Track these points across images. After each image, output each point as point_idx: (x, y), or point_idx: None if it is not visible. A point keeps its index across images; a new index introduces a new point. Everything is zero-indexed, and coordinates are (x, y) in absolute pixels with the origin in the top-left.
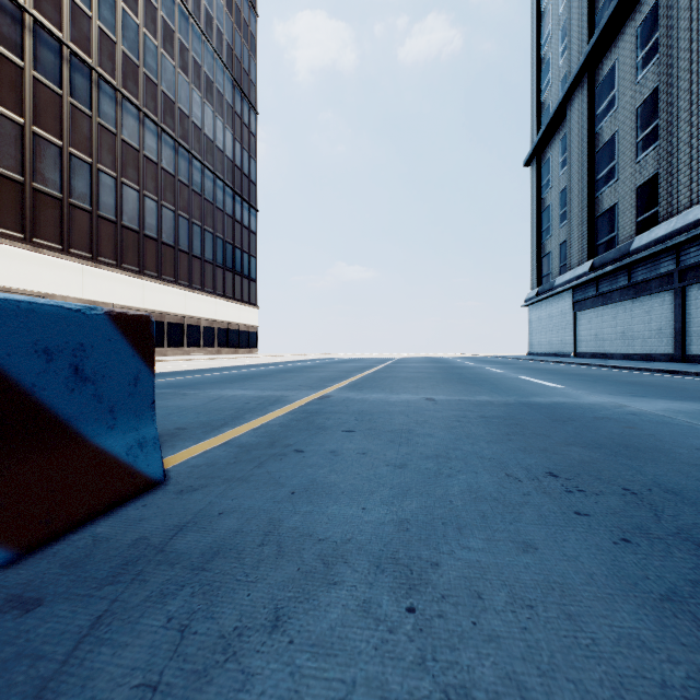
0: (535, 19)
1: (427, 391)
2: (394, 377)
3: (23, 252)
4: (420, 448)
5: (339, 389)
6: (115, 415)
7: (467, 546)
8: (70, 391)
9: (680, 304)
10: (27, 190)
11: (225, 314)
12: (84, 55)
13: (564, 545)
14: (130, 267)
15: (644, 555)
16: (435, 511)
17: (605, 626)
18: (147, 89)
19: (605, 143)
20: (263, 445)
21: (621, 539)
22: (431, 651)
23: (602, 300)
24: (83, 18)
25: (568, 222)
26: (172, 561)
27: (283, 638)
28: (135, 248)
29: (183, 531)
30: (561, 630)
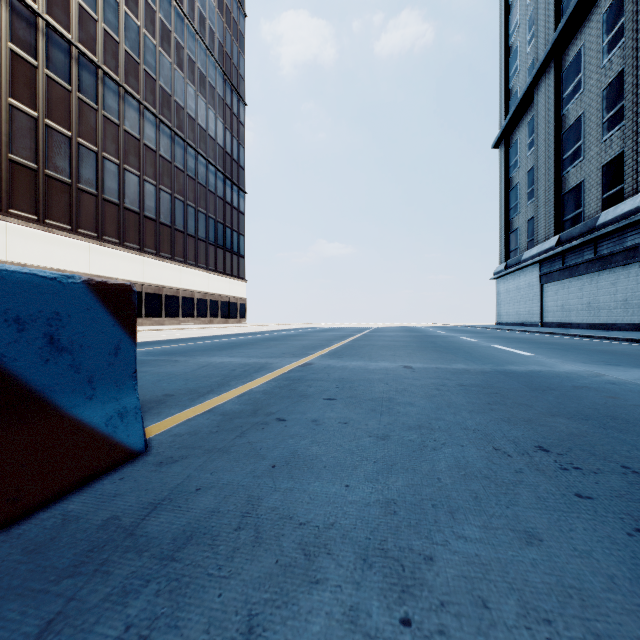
0: (503, 10)
1: (404, 358)
2: (372, 346)
3: (37, 232)
4: (402, 418)
5: (320, 357)
6: (94, 385)
7: (462, 535)
8: (44, 361)
9: None
10: (41, 177)
11: (217, 287)
12: (91, 54)
13: (572, 536)
14: (132, 245)
15: None
16: (423, 490)
17: None
18: (146, 84)
19: (571, 125)
20: (245, 413)
21: (636, 530)
22: None
23: (568, 272)
24: (90, 21)
25: (535, 200)
26: (140, 548)
27: None
28: (135, 228)
29: (157, 509)
30: None
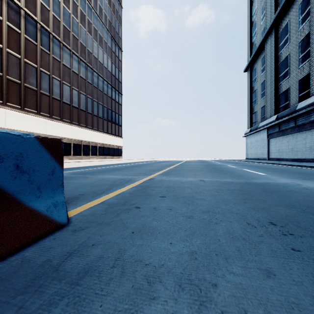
0: (249, 3)
1: (200, 176)
2: (184, 169)
3: (20, 114)
4: (199, 207)
5: (158, 175)
6: (40, 190)
7: (232, 271)
8: (14, 178)
9: None
10: (22, 87)
11: (108, 141)
12: (46, 27)
13: (291, 272)
14: (66, 120)
15: None
16: (211, 246)
17: None
18: (73, 41)
19: (283, 60)
20: (120, 204)
21: None
22: None
23: (281, 133)
24: (46, 10)
25: (265, 97)
26: (60, 277)
27: None
28: (68, 112)
29: (71, 256)
30: None
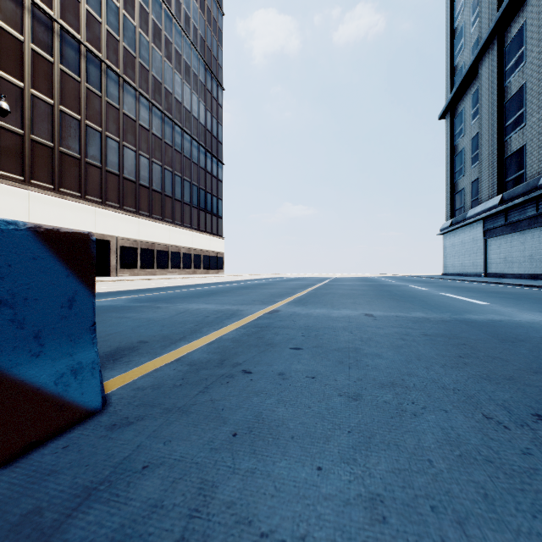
0: None
1: (364, 306)
2: (333, 294)
3: (53, 198)
4: (372, 373)
5: (287, 304)
6: (42, 340)
7: None
8: None
9: None
10: (56, 153)
11: (199, 243)
12: (96, 51)
13: None
14: (129, 208)
15: None
16: (415, 480)
17: None
18: (141, 74)
19: (513, 95)
20: (212, 363)
21: None
22: None
23: (510, 228)
24: (95, 23)
25: (479, 163)
26: None
27: None
28: (132, 194)
29: (89, 499)
30: None
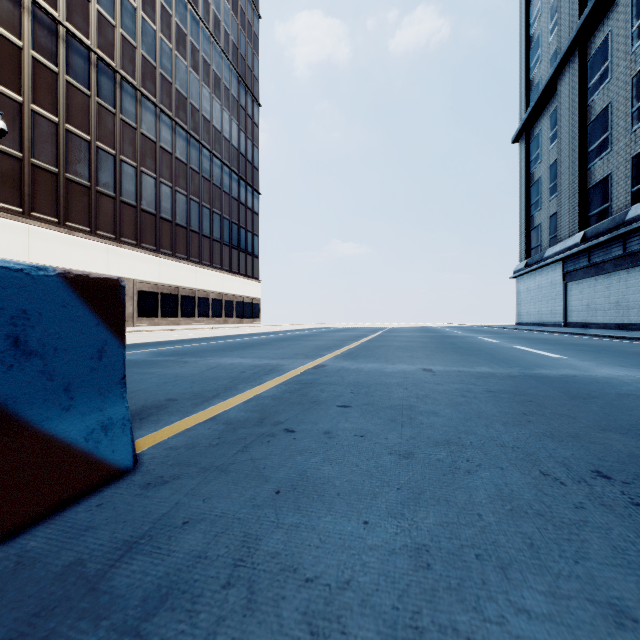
0: None
1: (422, 360)
2: (387, 346)
3: (58, 234)
4: (426, 431)
5: (334, 358)
6: (72, 394)
7: (523, 607)
8: (7, 367)
9: None
10: (61, 180)
11: (231, 287)
12: (109, 59)
13: None
14: (148, 246)
15: None
16: (462, 532)
17: None
18: (162, 87)
19: (597, 115)
20: (251, 422)
21: None
22: None
23: (594, 270)
24: (108, 27)
25: (558, 195)
26: (99, 613)
27: None
28: (152, 229)
29: (131, 551)
30: None
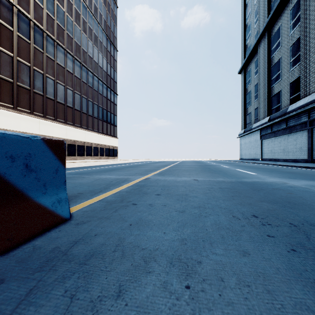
0: (243, 7)
1: (194, 176)
2: (179, 170)
3: (13, 113)
4: (191, 203)
5: (154, 175)
6: (46, 187)
7: (215, 252)
8: (23, 176)
9: (310, 136)
10: (15, 86)
11: (103, 141)
12: (40, 25)
13: (263, 252)
14: (60, 120)
15: (304, 258)
16: (199, 234)
17: (287, 297)
18: (68, 40)
19: (275, 63)
20: (117, 201)
21: (291, 249)
22: (198, 311)
23: (274, 134)
24: (39, 8)
25: (258, 99)
26: (70, 259)
27: (122, 302)
28: (62, 112)
29: (76, 243)
30: (265, 299)
